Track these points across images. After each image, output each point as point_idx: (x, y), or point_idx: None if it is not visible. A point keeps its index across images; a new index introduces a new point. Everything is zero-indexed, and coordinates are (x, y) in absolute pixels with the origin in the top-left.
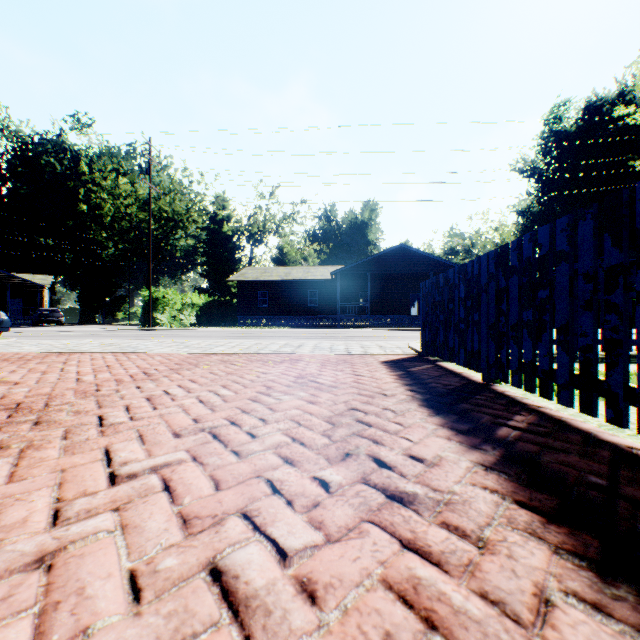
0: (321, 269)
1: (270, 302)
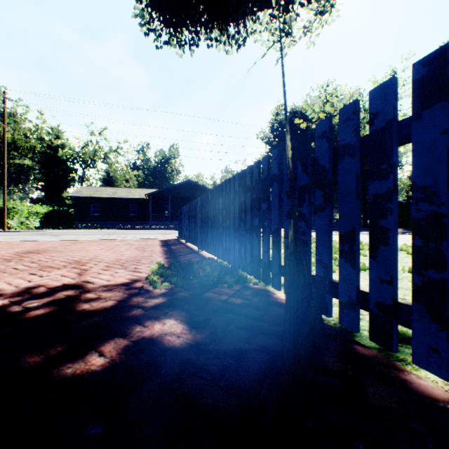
0: (139, 191)
1: (101, 212)
